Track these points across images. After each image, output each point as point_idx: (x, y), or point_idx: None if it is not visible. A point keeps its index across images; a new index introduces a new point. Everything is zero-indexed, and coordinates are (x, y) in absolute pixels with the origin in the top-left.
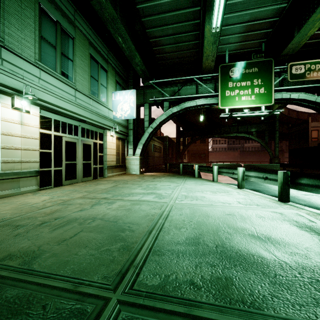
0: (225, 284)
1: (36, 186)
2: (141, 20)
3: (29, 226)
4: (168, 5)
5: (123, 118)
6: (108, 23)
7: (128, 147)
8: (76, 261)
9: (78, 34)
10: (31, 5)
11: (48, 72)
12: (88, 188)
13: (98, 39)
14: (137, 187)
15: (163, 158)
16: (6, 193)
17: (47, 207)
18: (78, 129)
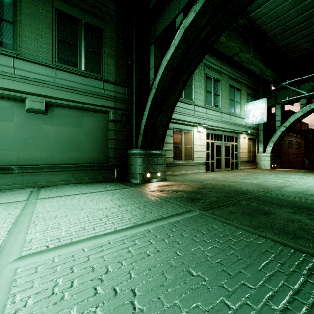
0: (305, 197)
1: (204, 170)
2: (272, 40)
3: (219, 181)
4: (301, 19)
5: (254, 123)
6: (244, 63)
7: (258, 146)
8: (246, 188)
9: (222, 76)
10: (203, 78)
11: (209, 109)
12: (232, 173)
13: (234, 71)
14: (268, 176)
15: (304, 154)
16: (195, 171)
17: (219, 178)
18: (222, 137)
